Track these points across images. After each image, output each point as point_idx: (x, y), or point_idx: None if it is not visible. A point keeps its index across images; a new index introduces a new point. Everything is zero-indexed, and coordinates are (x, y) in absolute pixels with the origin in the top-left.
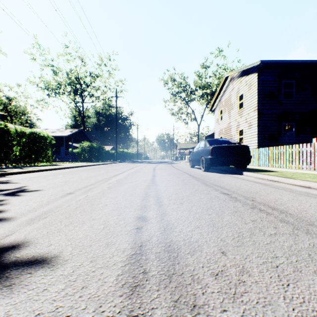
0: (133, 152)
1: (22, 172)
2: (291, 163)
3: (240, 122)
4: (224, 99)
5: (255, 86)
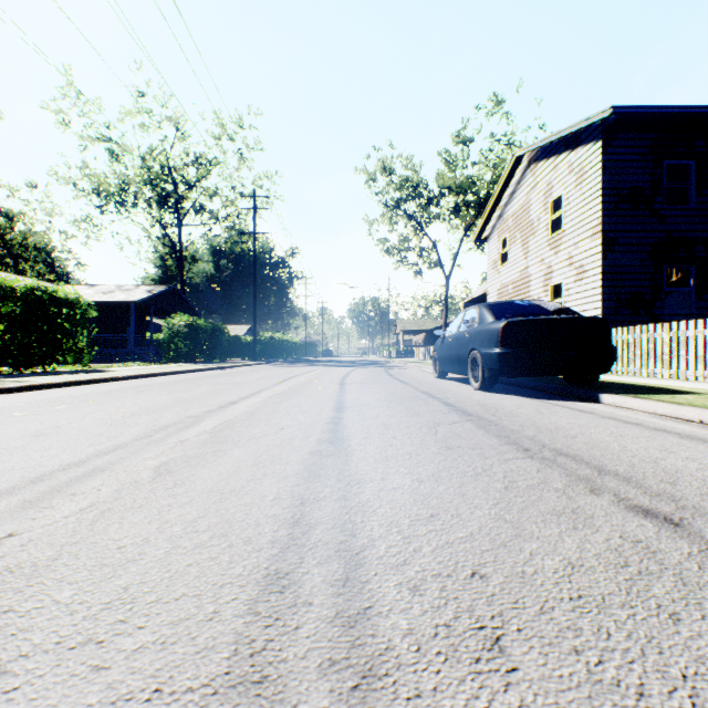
0: (296, 341)
1: None
2: None
3: (554, 266)
4: (512, 212)
5: (596, 174)
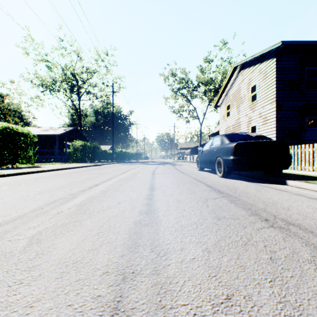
0: (132, 152)
1: None
2: None
3: (252, 117)
4: (232, 93)
5: (273, 74)
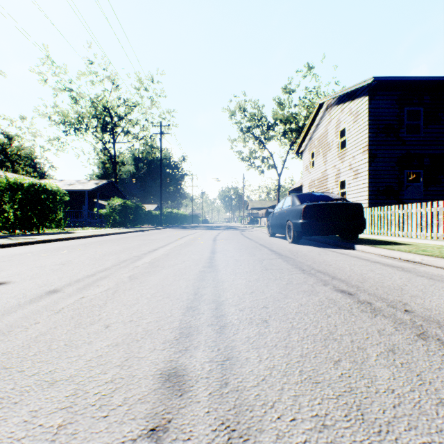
0: (186, 214)
1: (7, 245)
2: (425, 230)
3: (341, 169)
4: (317, 137)
5: (365, 116)
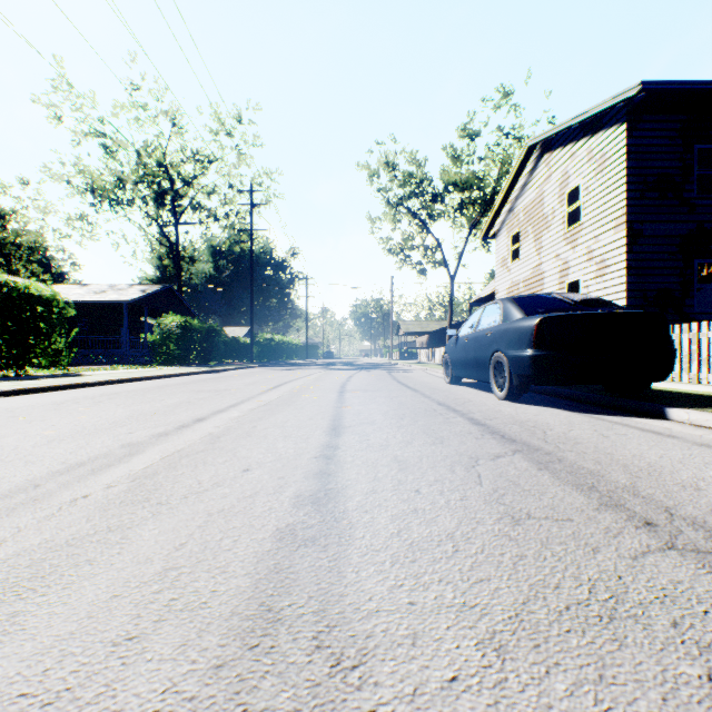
0: (297, 342)
1: None
2: None
3: (571, 261)
4: (524, 206)
5: (620, 160)
